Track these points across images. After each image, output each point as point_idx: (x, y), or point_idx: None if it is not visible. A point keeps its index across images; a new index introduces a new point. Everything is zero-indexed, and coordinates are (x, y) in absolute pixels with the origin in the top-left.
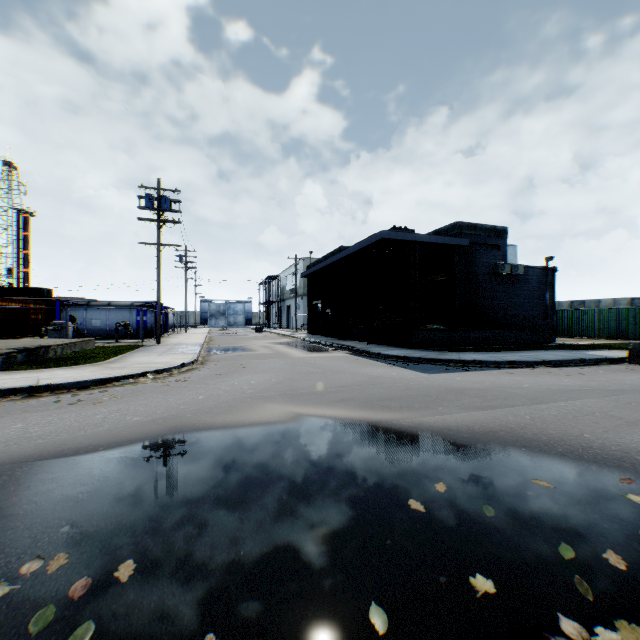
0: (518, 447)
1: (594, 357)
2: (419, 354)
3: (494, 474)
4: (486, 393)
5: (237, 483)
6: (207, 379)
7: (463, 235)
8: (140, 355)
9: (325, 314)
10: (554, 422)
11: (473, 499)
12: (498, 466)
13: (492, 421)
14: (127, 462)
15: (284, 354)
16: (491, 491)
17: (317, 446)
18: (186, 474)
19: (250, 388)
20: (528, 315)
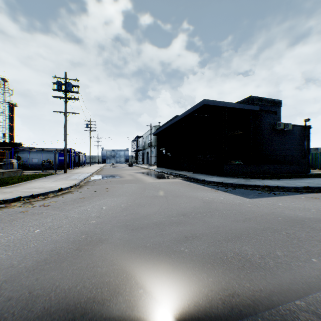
0: None
1: None
2: (232, 181)
3: None
4: None
5: None
6: (68, 203)
7: (254, 104)
8: (41, 181)
9: (167, 155)
10: None
11: None
12: None
13: None
14: None
15: (140, 180)
16: None
17: None
18: None
19: (97, 216)
20: (293, 155)
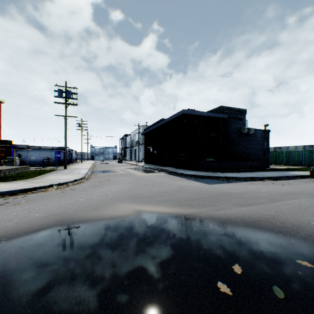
0: (276, 232)
1: (292, 175)
2: (203, 173)
3: (269, 255)
4: (244, 195)
5: (92, 268)
6: (87, 188)
7: (224, 113)
8: (53, 175)
9: (153, 153)
10: (289, 214)
11: (263, 280)
12: (269, 248)
13: (253, 214)
14: (17, 250)
15: (132, 174)
16: (273, 271)
17: (150, 234)
18: (56, 261)
19: (111, 193)
20: (256, 154)
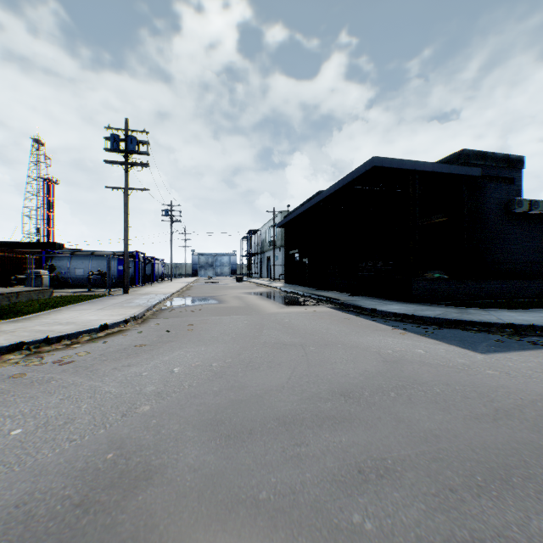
0: None
1: None
2: (431, 312)
3: None
4: None
5: None
6: (110, 358)
7: (469, 166)
8: (78, 309)
9: (302, 263)
10: None
11: None
12: None
13: None
14: None
15: (254, 308)
16: None
17: None
18: None
19: (156, 392)
20: None
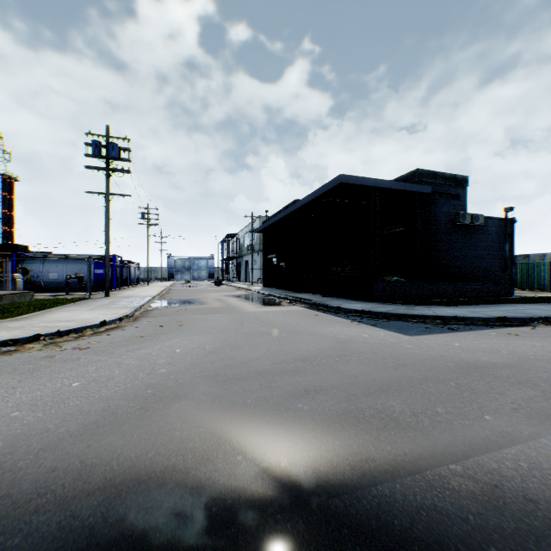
0: None
1: None
2: (385, 308)
3: None
4: (526, 374)
5: None
6: (119, 345)
7: (423, 183)
8: (68, 310)
9: (279, 267)
10: None
11: None
12: None
13: None
14: None
15: (234, 308)
16: None
17: None
18: None
19: (167, 363)
20: (487, 267)
